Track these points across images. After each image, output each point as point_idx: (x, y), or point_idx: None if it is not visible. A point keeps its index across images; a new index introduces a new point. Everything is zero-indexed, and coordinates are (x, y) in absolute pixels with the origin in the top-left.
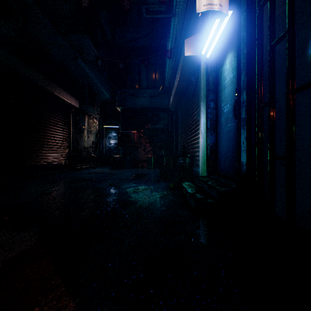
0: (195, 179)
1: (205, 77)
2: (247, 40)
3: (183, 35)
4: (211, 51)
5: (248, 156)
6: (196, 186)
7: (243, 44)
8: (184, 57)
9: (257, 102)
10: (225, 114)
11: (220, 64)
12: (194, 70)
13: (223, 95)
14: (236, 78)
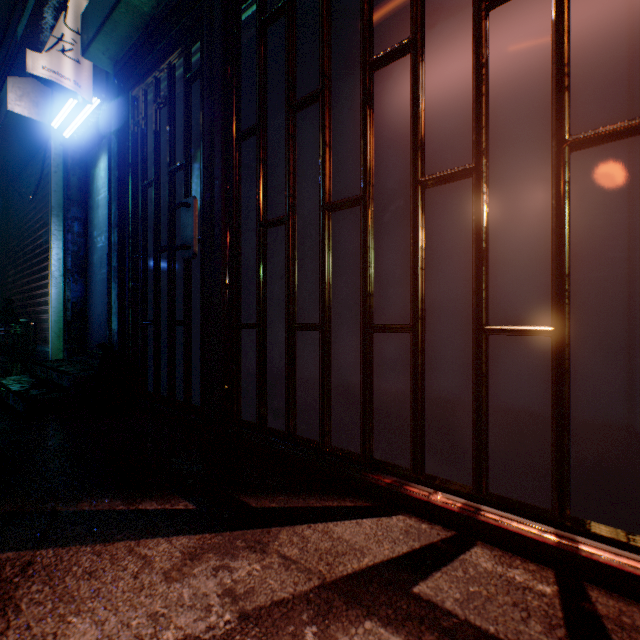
0: (36, 366)
1: (62, 171)
2: (119, 160)
3: (9, 47)
4: (74, 132)
5: (120, 321)
6: (36, 380)
7: (115, 162)
8: (9, 112)
9: (132, 249)
10: (100, 251)
11: (93, 163)
12: (38, 142)
13: (97, 218)
14: (108, 205)
